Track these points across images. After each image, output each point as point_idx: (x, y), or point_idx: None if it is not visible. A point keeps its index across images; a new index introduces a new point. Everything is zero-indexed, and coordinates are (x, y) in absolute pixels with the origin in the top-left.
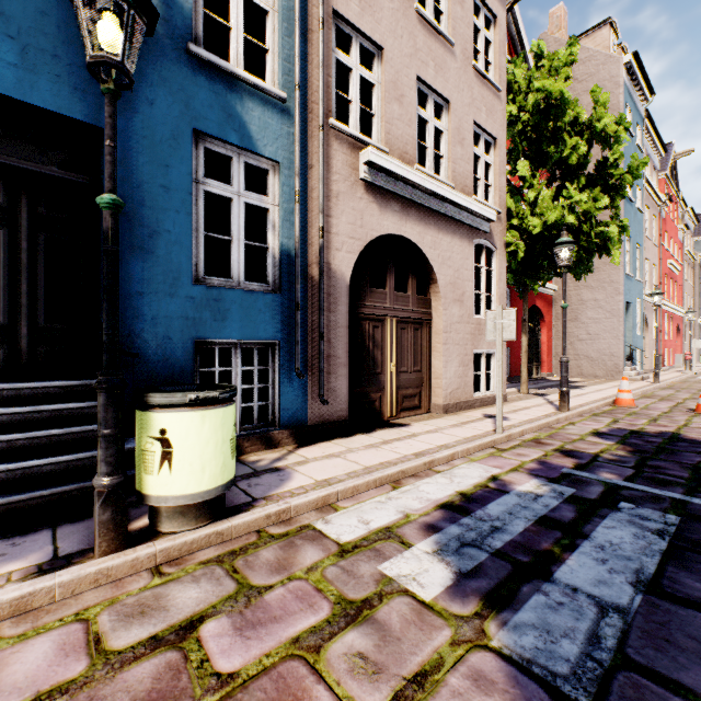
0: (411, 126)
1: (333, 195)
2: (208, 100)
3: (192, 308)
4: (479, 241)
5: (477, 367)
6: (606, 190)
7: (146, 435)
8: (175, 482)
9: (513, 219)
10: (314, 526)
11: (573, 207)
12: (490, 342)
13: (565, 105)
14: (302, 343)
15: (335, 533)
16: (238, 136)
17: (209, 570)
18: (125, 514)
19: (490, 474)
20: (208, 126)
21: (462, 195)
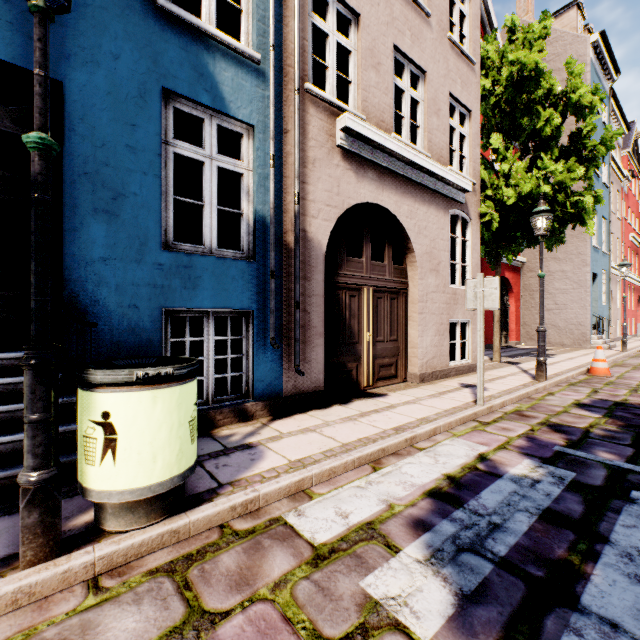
0: (387, 94)
1: (309, 161)
2: (178, 57)
3: (160, 275)
4: (454, 211)
5: (450, 336)
6: (579, 161)
7: (87, 418)
8: (120, 474)
9: (487, 190)
10: (286, 519)
11: (548, 177)
12: (464, 311)
13: (540, 76)
14: (277, 312)
15: (309, 531)
16: (210, 97)
17: (156, 584)
18: (57, 514)
19: (477, 453)
20: (178, 85)
21: (439, 165)
